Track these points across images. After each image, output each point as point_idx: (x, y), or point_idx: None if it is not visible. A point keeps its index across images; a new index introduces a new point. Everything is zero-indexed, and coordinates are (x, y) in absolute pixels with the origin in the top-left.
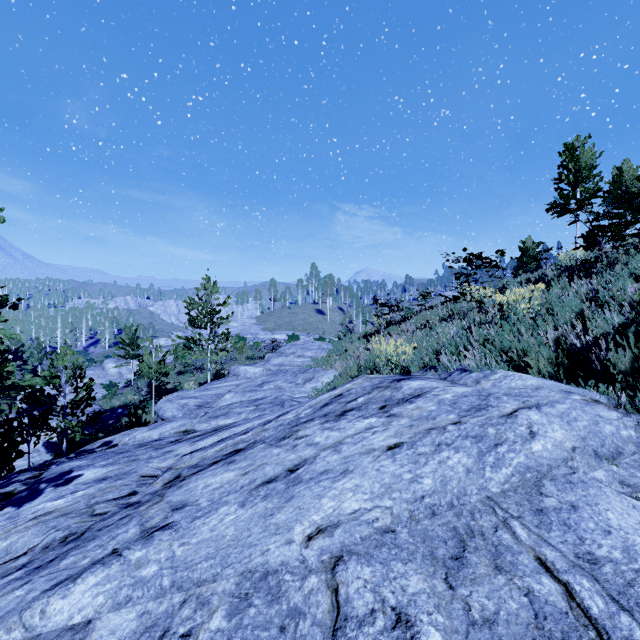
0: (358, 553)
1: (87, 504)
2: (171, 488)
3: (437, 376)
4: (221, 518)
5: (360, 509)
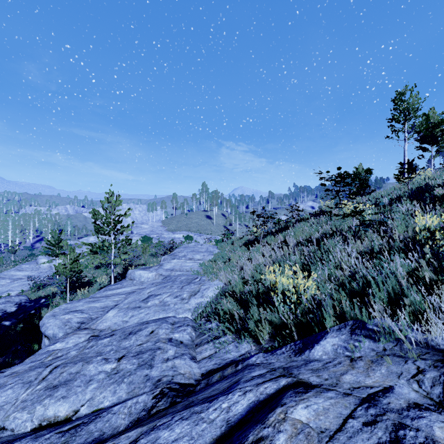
0: None
1: None
2: None
3: (417, 386)
4: None
5: None
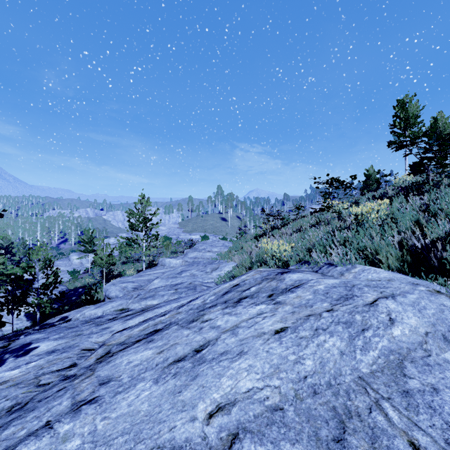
0: (252, 431)
1: (35, 375)
2: (101, 363)
3: (310, 269)
4: (138, 394)
5: (253, 388)
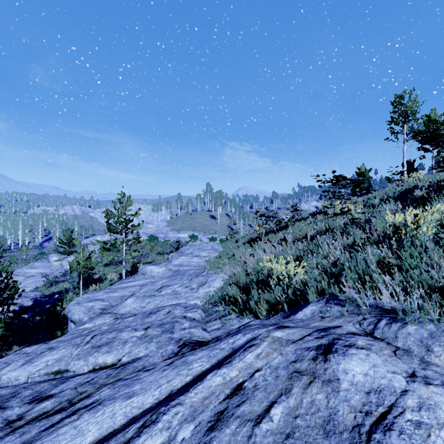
0: None
1: None
2: None
3: (358, 326)
4: None
5: None
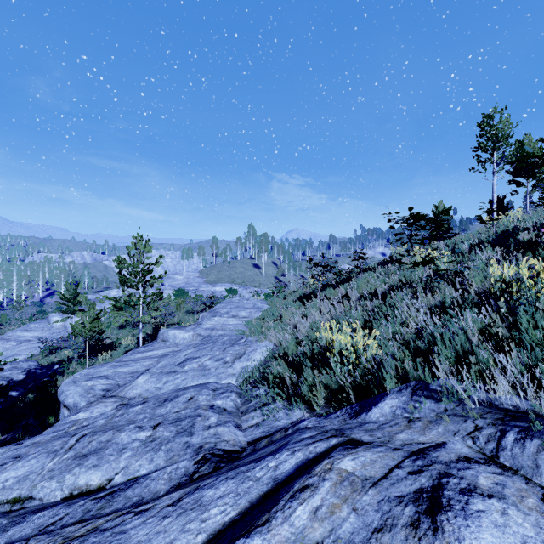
0: None
1: None
2: None
3: (471, 442)
4: None
5: None
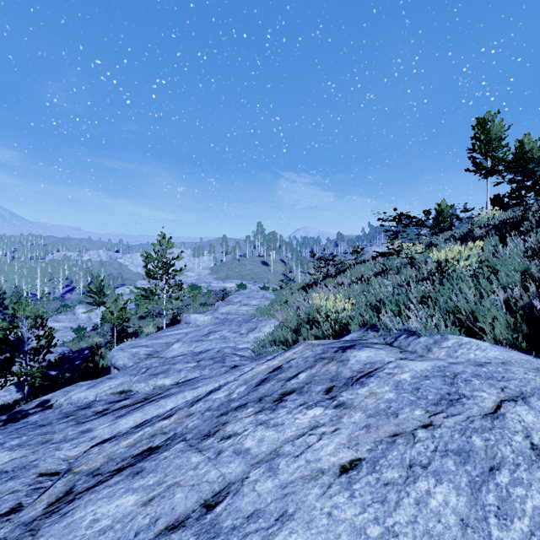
0: None
1: None
2: (52, 516)
3: (382, 340)
4: None
5: None
